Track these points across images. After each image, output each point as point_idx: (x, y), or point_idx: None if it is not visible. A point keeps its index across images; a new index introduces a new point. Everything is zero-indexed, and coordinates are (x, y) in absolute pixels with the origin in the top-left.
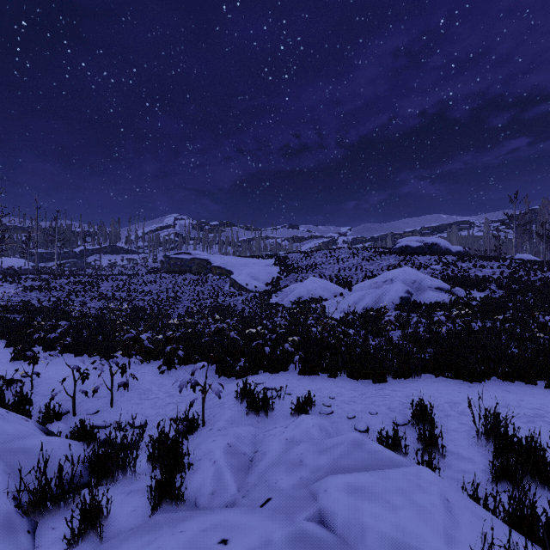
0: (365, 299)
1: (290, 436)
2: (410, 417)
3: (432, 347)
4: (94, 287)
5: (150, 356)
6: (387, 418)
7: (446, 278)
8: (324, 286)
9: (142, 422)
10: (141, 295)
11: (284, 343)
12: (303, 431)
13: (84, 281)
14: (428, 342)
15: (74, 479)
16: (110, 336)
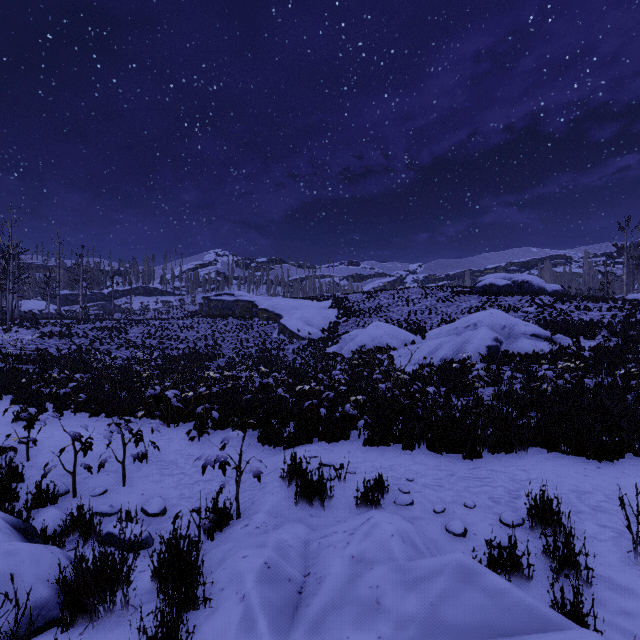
0: (443, 348)
1: (357, 551)
2: (523, 513)
3: (536, 410)
4: (122, 333)
5: (179, 417)
6: (490, 514)
7: (542, 322)
8: (391, 333)
9: (159, 508)
10: (175, 342)
11: (345, 403)
12: (378, 545)
13: (111, 326)
14: (530, 404)
15: (37, 614)
16: (135, 391)
